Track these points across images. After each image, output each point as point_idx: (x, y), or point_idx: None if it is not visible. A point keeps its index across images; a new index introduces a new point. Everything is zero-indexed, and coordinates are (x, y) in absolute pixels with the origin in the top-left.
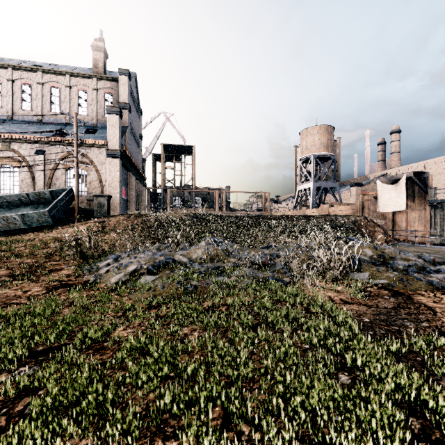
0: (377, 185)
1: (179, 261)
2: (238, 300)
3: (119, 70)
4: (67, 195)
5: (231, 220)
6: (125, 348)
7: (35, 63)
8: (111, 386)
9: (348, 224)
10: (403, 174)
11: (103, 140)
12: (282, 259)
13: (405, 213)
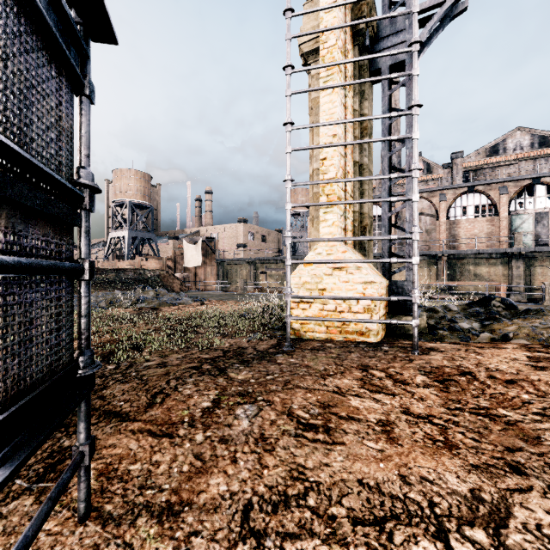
0: (183, 243)
1: None
2: None
3: None
4: None
5: None
6: None
7: None
8: None
9: (153, 277)
10: (200, 238)
11: None
12: (93, 301)
13: (203, 268)
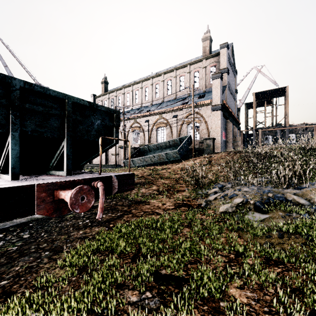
0: None
1: (293, 201)
2: None
3: (220, 46)
4: (188, 140)
5: None
6: None
7: (173, 67)
8: None
9: None
10: None
11: (209, 100)
12: None
13: None
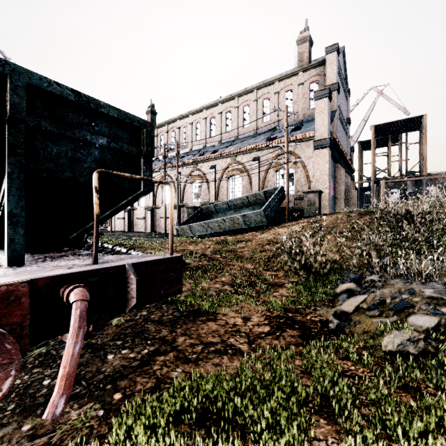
0: None
1: None
2: None
3: (326, 49)
4: (278, 193)
5: None
6: None
7: (252, 86)
8: None
9: None
10: None
11: (311, 132)
12: None
13: None
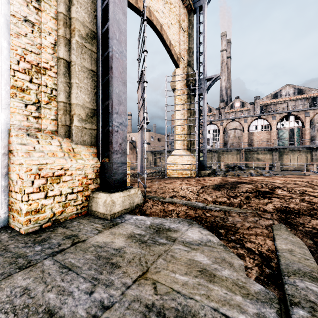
0: None
1: None
2: None
3: None
4: None
5: None
6: None
7: None
8: None
9: None
10: (128, 141)
11: None
12: None
13: (129, 155)
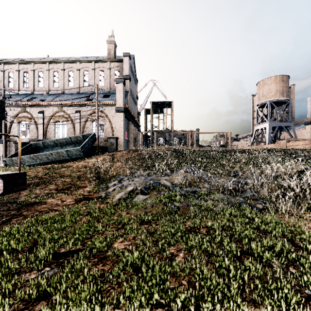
0: None
1: (164, 184)
2: (218, 224)
3: (123, 54)
4: (92, 137)
5: (201, 154)
6: (121, 263)
7: (75, 58)
8: (108, 304)
9: (308, 156)
10: None
11: (114, 101)
12: (251, 186)
13: None
